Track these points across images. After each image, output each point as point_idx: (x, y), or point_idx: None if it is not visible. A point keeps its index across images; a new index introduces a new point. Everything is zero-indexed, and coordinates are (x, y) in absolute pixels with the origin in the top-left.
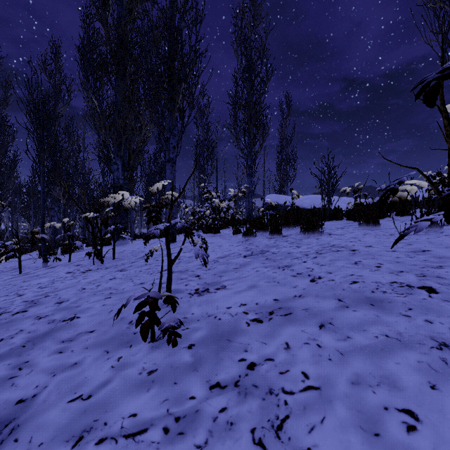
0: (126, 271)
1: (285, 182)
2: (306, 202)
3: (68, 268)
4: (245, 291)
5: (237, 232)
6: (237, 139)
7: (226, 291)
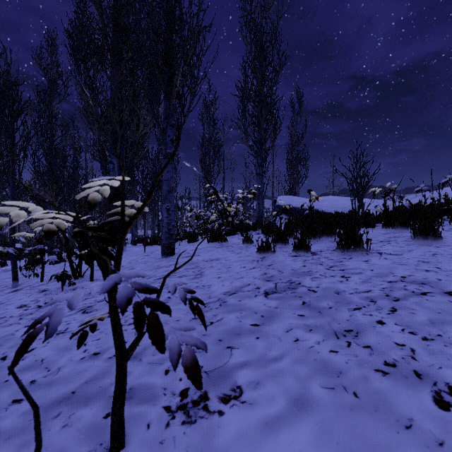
0: (90, 312)
1: (296, 182)
2: (323, 204)
3: (26, 297)
4: (287, 422)
5: (248, 242)
6: (246, 135)
7: (244, 413)
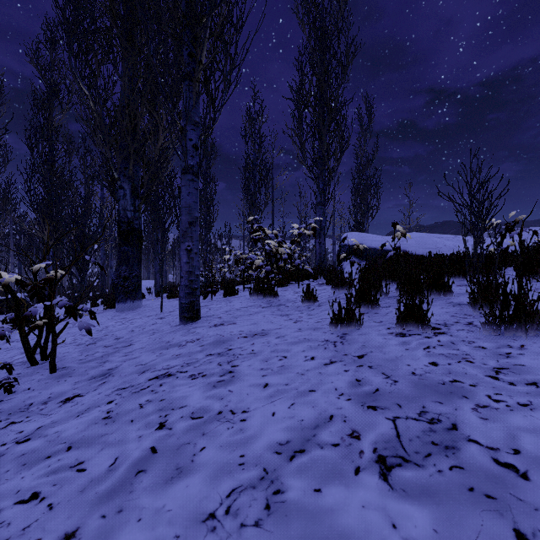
0: None
1: (364, 216)
2: (408, 243)
3: None
4: None
5: (309, 300)
6: (302, 151)
7: None
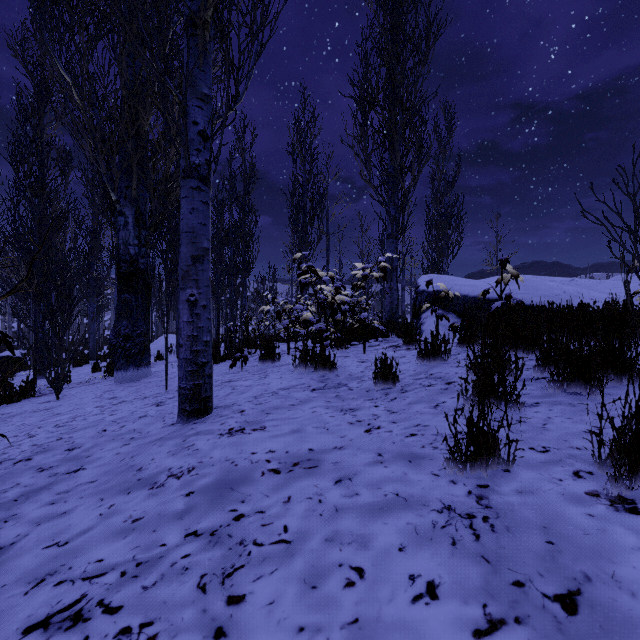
0: None
1: (443, 254)
2: (513, 289)
3: None
4: None
5: (386, 380)
6: (368, 166)
7: None
